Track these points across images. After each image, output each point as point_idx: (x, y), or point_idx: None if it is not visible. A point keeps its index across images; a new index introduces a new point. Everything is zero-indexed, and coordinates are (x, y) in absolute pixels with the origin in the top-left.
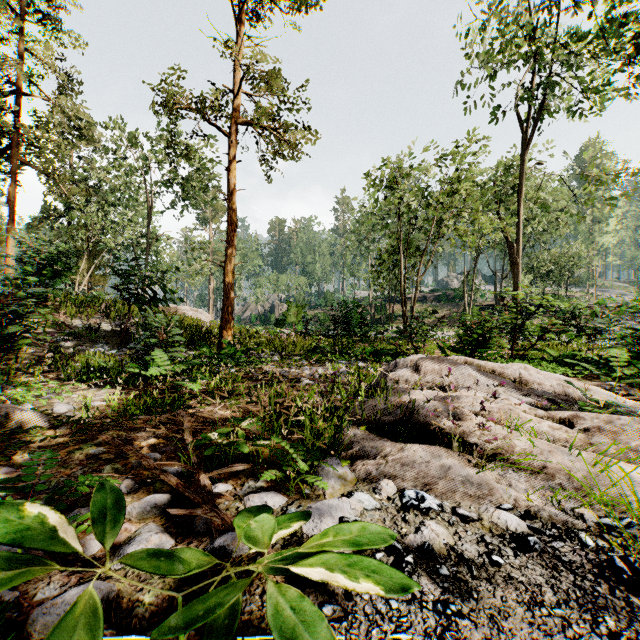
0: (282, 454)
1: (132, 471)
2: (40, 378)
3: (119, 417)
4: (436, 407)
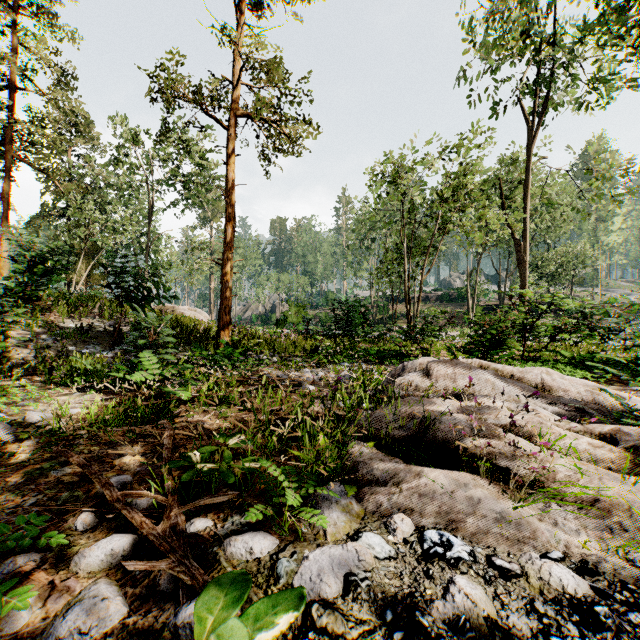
0: (274, 481)
1: (95, 500)
2: (23, 381)
3: (95, 428)
4: (456, 421)
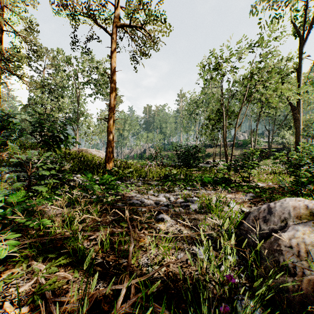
0: None
1: None
2: None
3: None
4: None
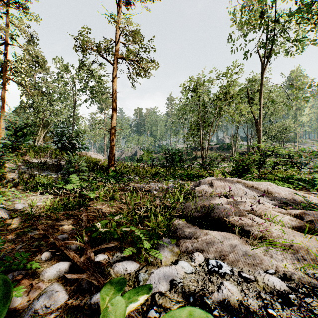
0: (137, 236)
1: (50, 246)
2: (12, 189)
3: (49, 212)
4: (224, 208)
